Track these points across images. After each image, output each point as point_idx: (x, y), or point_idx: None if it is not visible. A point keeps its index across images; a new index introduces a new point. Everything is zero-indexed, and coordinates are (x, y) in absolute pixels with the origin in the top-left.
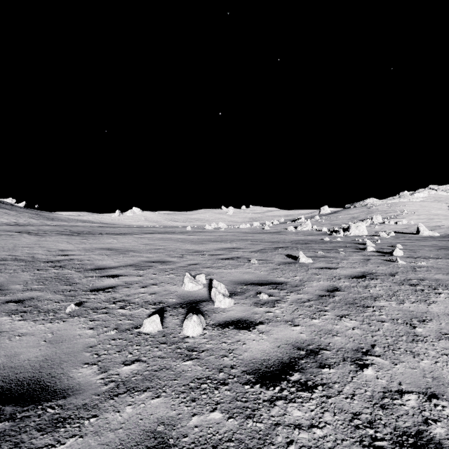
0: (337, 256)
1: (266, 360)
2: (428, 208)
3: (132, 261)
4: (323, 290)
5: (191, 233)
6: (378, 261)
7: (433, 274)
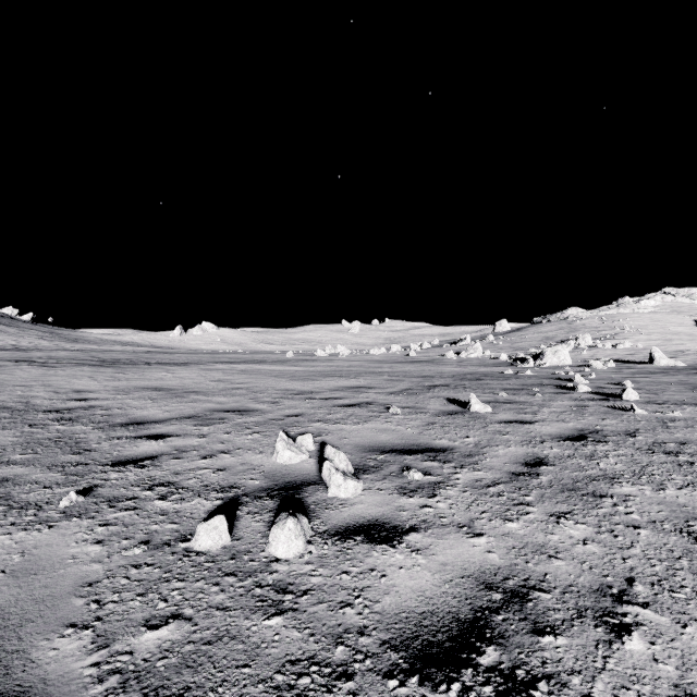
0: (532, 401)
1: (427, 616)
2: (662, 322)
3: (193, 409)
4: (518, 462)
5: (293, 363)
6: (601, 409)
7: None
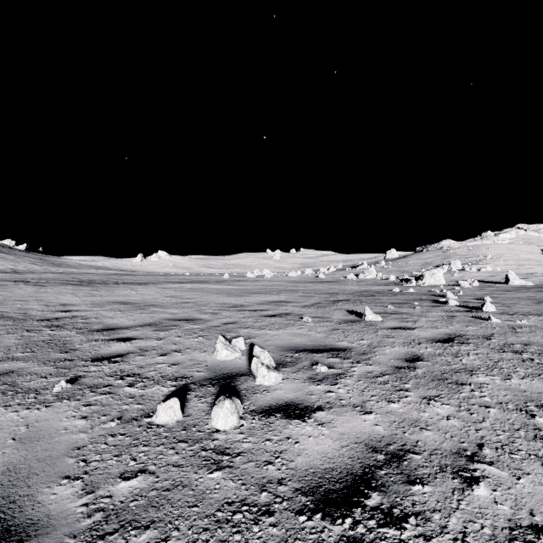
0: (413, 312)
1: (329, 471)
2: (516, 251)
3: (152, 319)
4: (400, 359)
5: (229, 283)
6: (465, 318)
7: (540, 337)
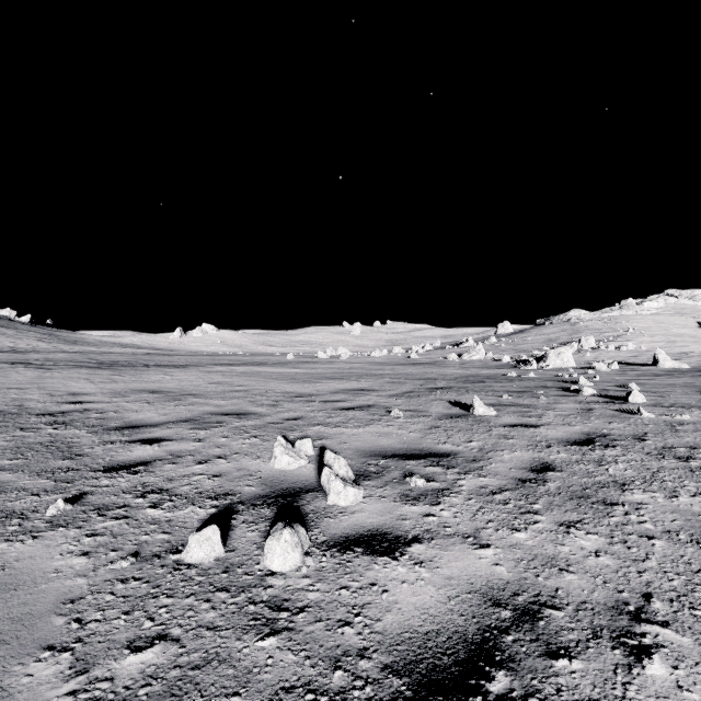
0: (536, 403)
1: (432, 636)
2: (666, 324)
3: (190, 413)
4: (524, 468)
5: (294, 365)
6: (607, 412)
7: None
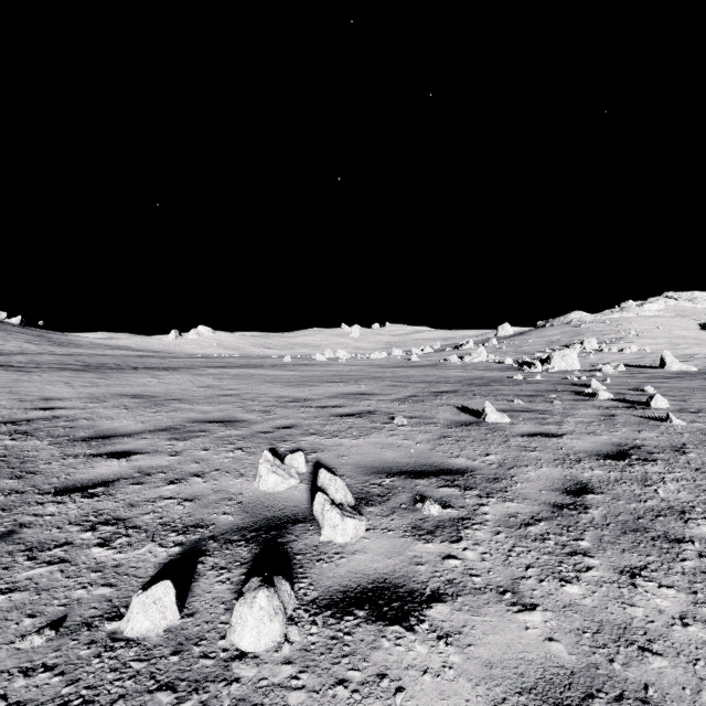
0: (551, 409)
1: None
2: (667, 326)
3: (172, 420)
4: (556, 489)
5: (291, 368)
6: (632, 419)
7: None
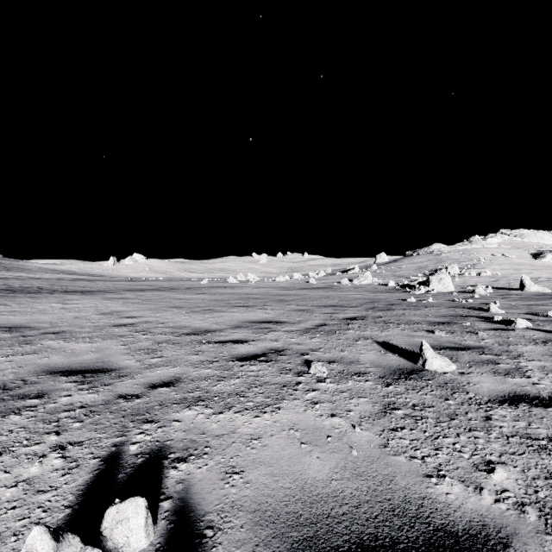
0: (486, 344)
1: None
2: (507, 255)
3: (17, 370)
4: None
5: (204, 290)
6: None
7: None
